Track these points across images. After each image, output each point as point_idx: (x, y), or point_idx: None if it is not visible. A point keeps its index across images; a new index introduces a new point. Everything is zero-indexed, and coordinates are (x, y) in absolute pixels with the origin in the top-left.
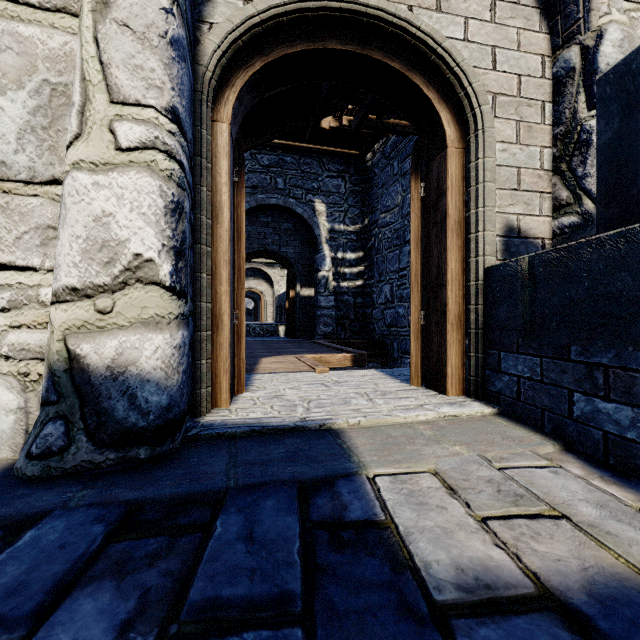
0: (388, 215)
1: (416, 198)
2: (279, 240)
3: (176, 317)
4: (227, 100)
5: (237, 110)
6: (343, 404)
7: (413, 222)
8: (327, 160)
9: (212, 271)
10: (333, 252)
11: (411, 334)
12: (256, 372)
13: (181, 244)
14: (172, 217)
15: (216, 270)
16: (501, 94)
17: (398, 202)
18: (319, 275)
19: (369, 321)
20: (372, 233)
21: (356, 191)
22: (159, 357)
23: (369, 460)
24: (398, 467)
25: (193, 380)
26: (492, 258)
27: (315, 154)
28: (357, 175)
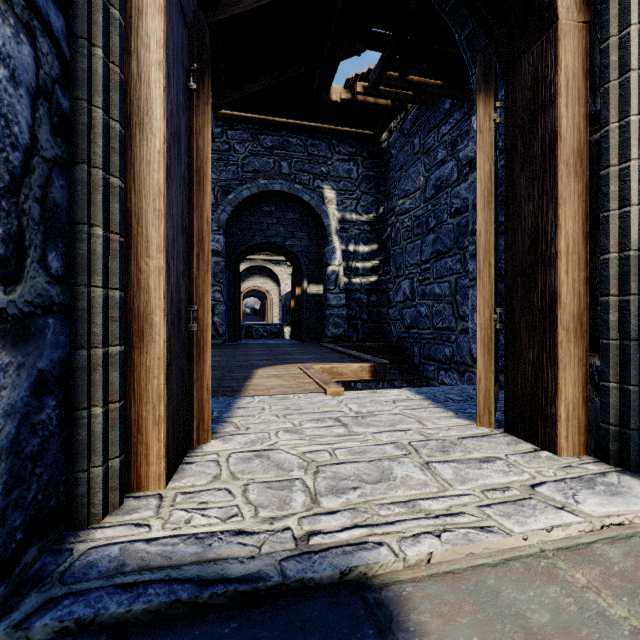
0: (407, 200)
1: (486, 128)
2: (284, 231)
3: None
4: None
5: None
6: (380, 481)
7: (481, 167)
8: (337, 141)
9: (131, 230)
10: (344, 244)
11: (478, 344)
12: (243, 394)
13: None
14: None
15: (139, 228)
16: None
17: (420, 184)
18: (328, 270)
19: (384, 322)
20: (388, 222)
21: (370, 176)
22: None
23: None
24: None
25: (70, 451)
26: None
27: (324, 135)
28: (371, 158)
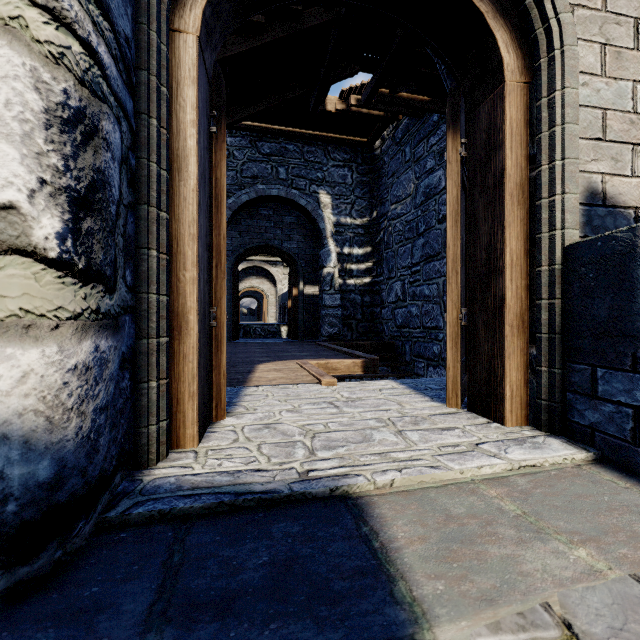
0: (399, 206)
1: (454, 160)
2: (281, 234)
3: (75, 316)
4: (194, 1)
5: (212, 24)
6: (362, 441)
7: (450, 191)
8: (332, 148)
9: (172, 249)
10: (339, 247)
11: (447, 339)
12: (248, 384)
13: (91, 189)
14: (64, 133)
15: (178, 248)
16: (580, 6)
17: (410, 191)
18: (324, 272)
19: (378, 321)
20: (381, 226)
21: (363, 182)
22: (31, 391)
23: (430, 595)
24: (492, 617)
25: (135, 413)
26: (575, 232)
27: (319, 142)
28: (365, 164)
